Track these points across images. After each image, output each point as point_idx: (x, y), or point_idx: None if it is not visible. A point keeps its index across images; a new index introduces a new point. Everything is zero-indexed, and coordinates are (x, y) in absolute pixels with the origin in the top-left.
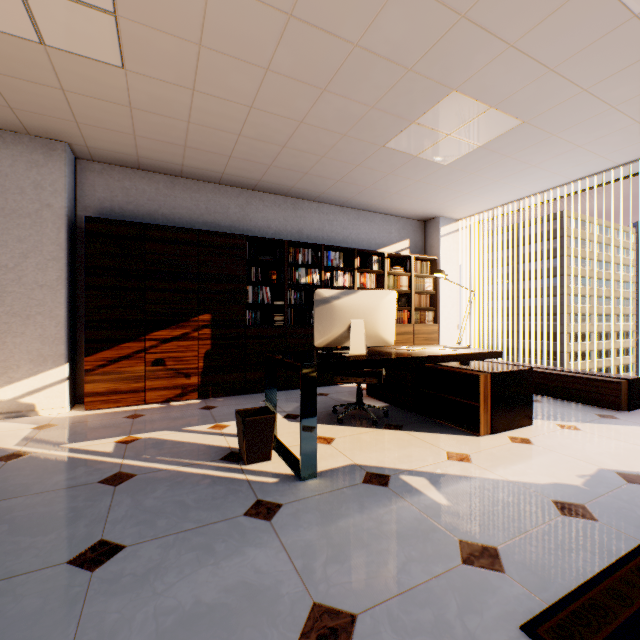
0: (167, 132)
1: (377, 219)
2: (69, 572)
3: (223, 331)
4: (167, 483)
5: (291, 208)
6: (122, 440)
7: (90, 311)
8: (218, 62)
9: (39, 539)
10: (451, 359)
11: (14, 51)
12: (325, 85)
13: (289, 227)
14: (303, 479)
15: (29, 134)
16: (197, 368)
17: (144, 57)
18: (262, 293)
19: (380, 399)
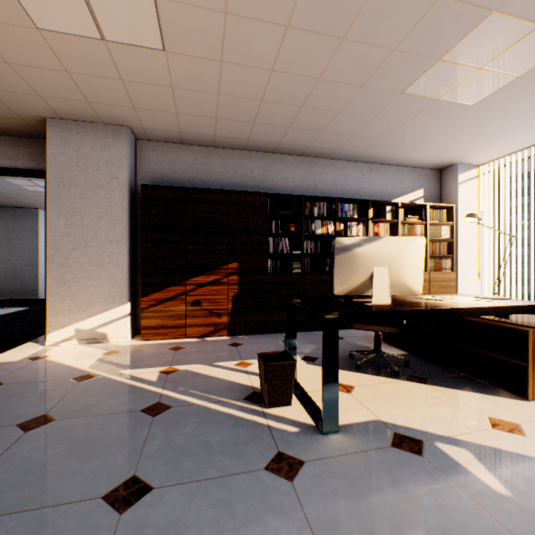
0: (201, 107)
1: (390, 171)
2: (102, 510)
3: (248, 277)
4: (196, 419)
5: (307, 166)
6: (164, 370)
7: (145, 261)
8: (242, 28)
9: (86, 465)
10: (492, 312)
11: (85, 51)
12: (344, 33)
13: (305, 184)
14: (324, 433)
15: (103, 123)
16: (226, 309)
17: (180, 36)
18: (281, 244)
19: (397, 346)
